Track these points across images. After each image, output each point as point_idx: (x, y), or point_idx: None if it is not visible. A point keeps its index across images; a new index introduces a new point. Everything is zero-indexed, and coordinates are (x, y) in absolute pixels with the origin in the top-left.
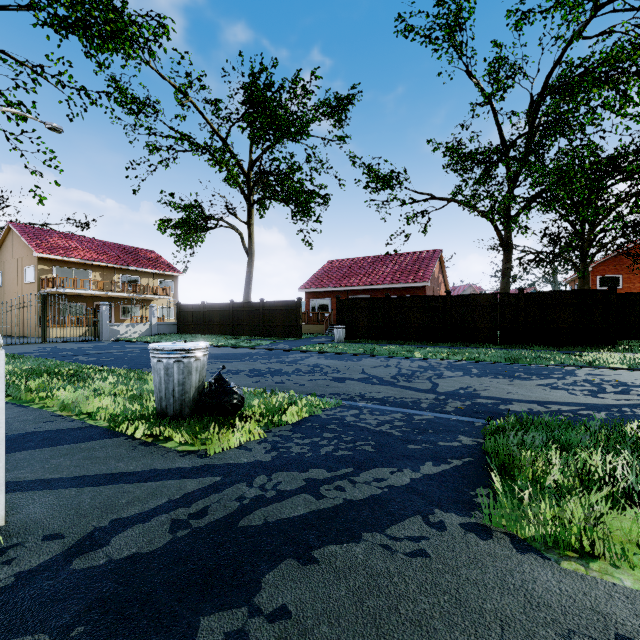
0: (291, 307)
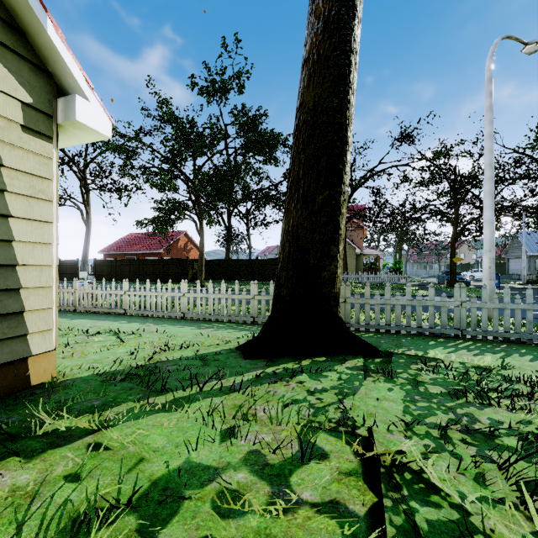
0: (74, 264)
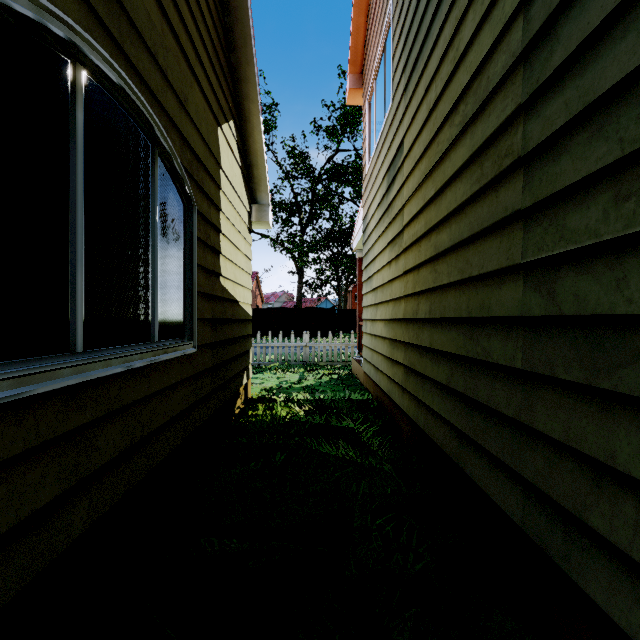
0: None
